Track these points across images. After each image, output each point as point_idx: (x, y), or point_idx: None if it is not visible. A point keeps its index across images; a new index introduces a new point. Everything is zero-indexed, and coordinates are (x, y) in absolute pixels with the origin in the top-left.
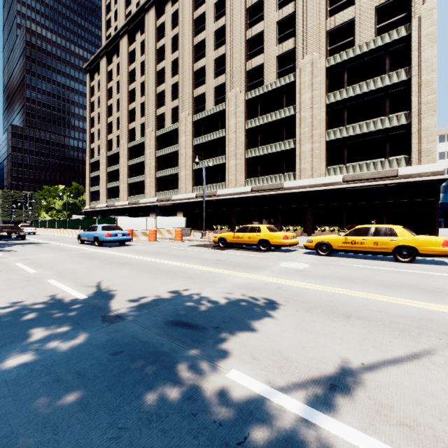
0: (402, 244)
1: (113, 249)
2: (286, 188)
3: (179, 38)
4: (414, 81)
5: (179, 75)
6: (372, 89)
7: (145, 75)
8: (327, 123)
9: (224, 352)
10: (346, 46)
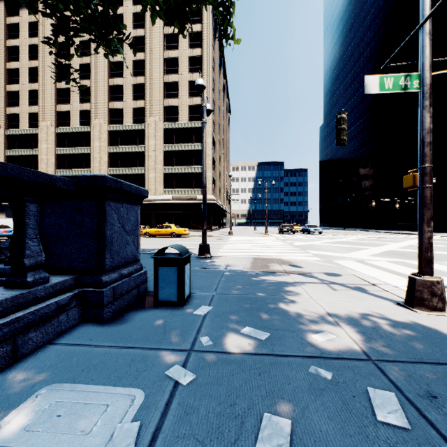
0: (173, 231)
1: None
2: None
3: (39, 51)
4: None
5: (39, 86)
6: (187, 149)
7: None
8: (165, 162)
9: None
10: (175, 120)
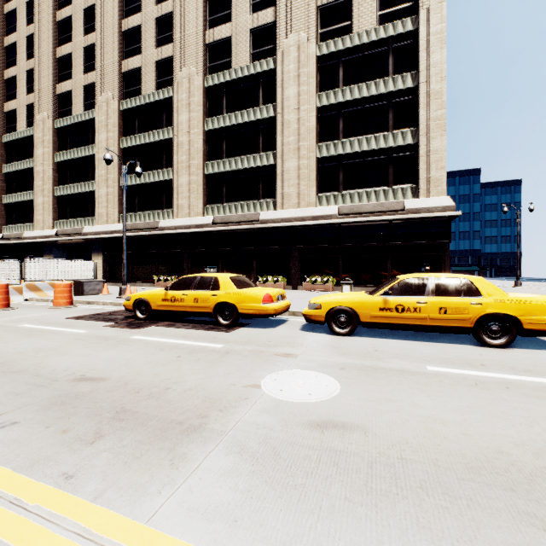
0: (493, 312)
1: None
2: (264, 221)
3: None
4: (422, 90)
5: (96, 33)
6: (374, 94)
7: (35, 24)
8: (318, 134)
9: None
10: (342, 32)
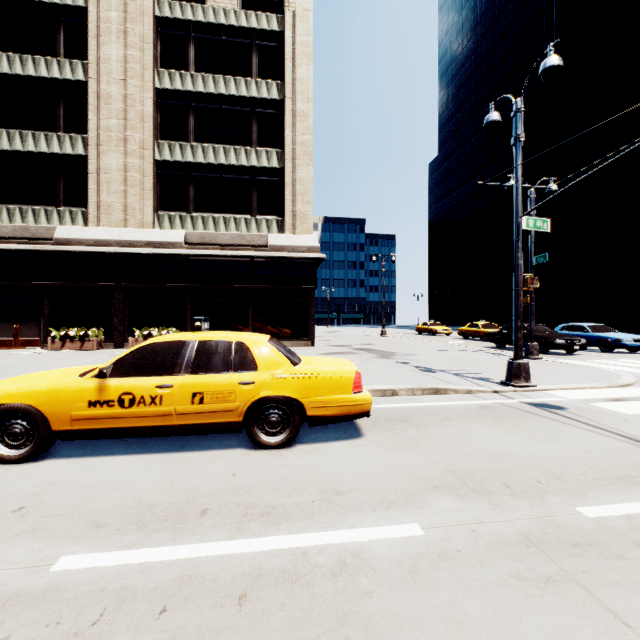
0: (268, 395)
1: None
2: (63, 241)
3: None
4: (288, 106)
5: None
6: (234, 93)
7: None
8: (159, 127)
9: None
10: None
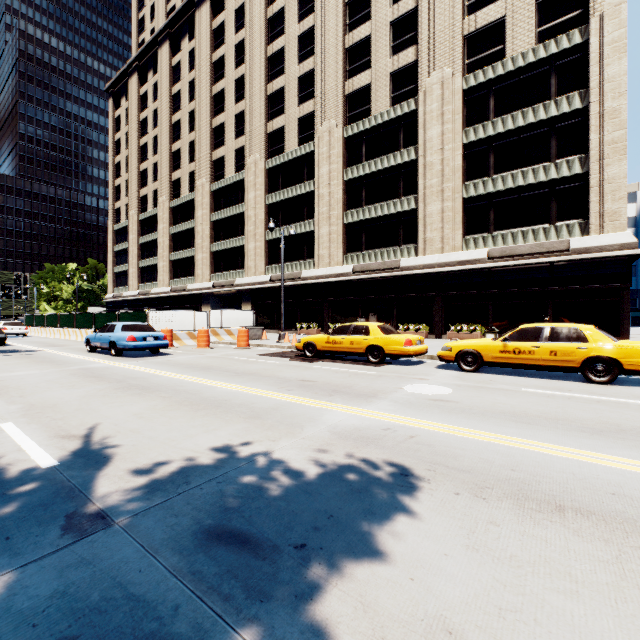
0: (596, 355)
1: (137, 361)
2: (404, 268)
3: (246, 45)
4: (593, 110)
5: (246, 101)
6: (531, 121)
7: (196, 101)
8: (465, 172)
9: (319, 635)
10: (493, 58)
